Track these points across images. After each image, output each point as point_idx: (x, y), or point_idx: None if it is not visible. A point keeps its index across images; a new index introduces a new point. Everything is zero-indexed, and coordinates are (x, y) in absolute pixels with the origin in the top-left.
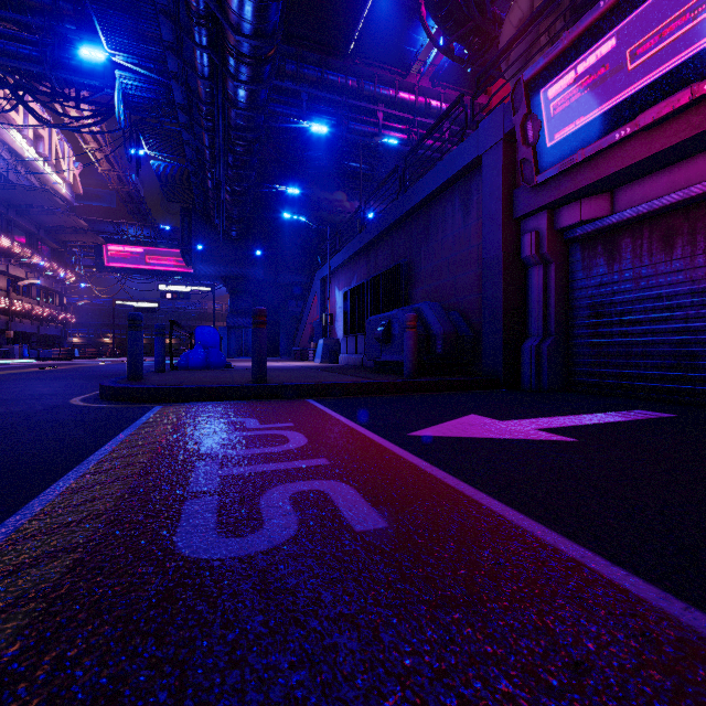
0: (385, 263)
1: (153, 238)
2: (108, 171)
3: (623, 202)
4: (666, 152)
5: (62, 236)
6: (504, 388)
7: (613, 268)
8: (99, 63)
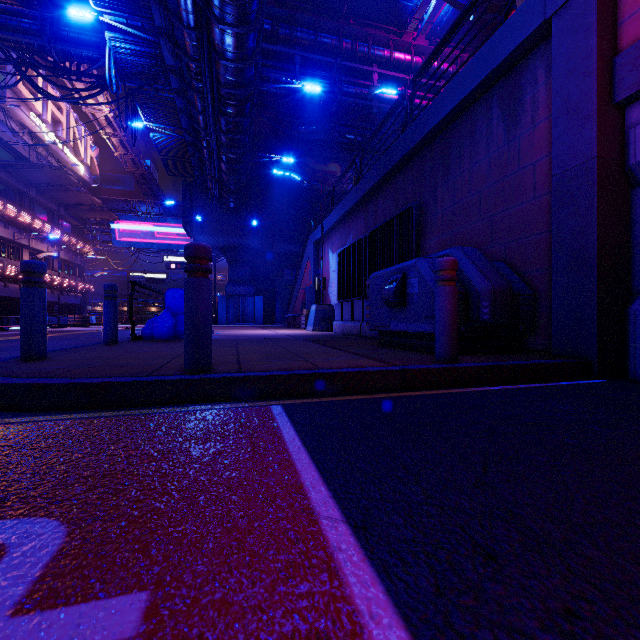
0: (387, 214)
1: (163, 215)
2: (123, 155)
3: None
4: None
5: (81, 214)
6: (599, 377)
7: None
8: (96, 34)
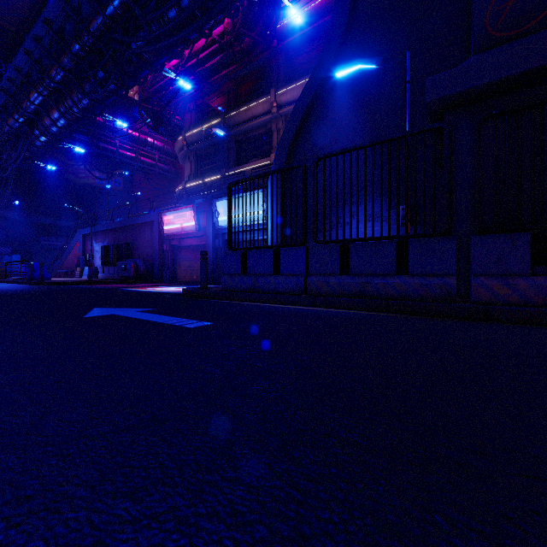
0: (123, 238)
1: None
2: None
3: (181, 242)
4: (183, 238)
5: None
6: (159, 282)
7: (181, 255)
8: None
